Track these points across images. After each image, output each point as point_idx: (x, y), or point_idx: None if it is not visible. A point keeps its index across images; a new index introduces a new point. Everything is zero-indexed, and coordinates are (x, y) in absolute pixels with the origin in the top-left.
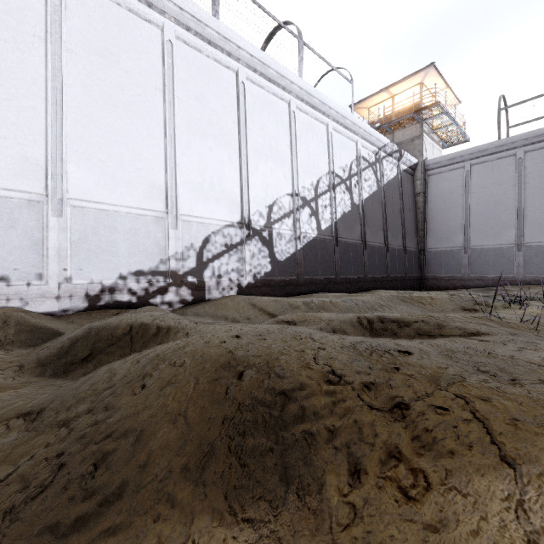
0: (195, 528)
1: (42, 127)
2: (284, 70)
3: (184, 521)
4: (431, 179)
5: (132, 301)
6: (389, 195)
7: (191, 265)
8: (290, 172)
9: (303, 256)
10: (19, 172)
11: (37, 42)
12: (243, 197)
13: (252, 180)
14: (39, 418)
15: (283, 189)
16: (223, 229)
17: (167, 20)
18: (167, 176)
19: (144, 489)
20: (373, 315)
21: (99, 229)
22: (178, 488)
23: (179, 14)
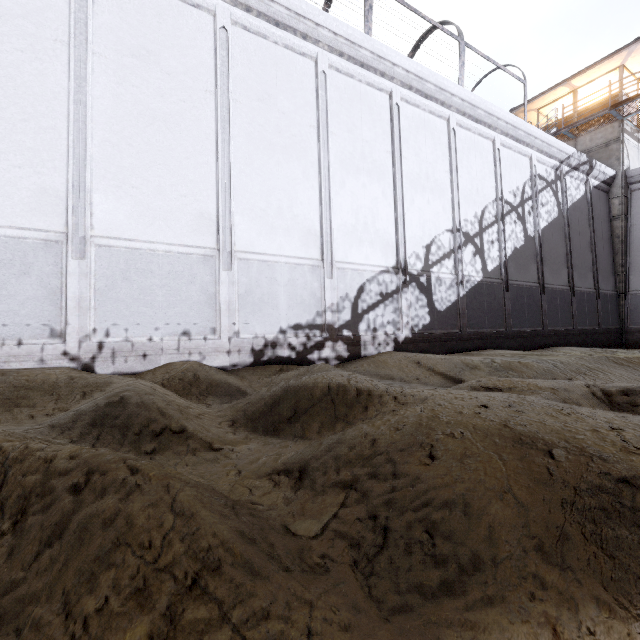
0: (583, 614)
1: (214, 181)
2: (443, 82)
3: (567, 605)
4: (636, 196)
5: (291, 356)
6: (574, 222)
7: (346, 317)
8: (449, 204)
9: (467, 304)
10: (196, 229)
11: (209, 97)
12: (399, 238)
13: (408, 217)
14: (306, 477)
15: (442, 224)
16: (377, 276)
17: (320, 50)
18: (321, 220)
19: (502, 564)
20: (608, 384)
21: (261, 282)
22: (542, 569)
23: (333, 40)
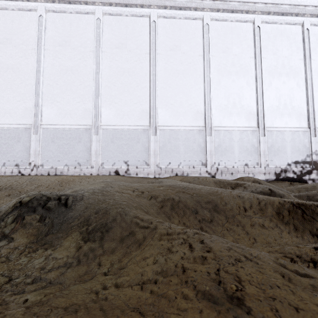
0: None
1: (254, 97)
2: None
3: None
4: None
5: (294, 177)
6: None
7: None
8: None
9: None
10: (248, 119)
11: (251, 60)
12: None
13: None
14: None
15: None
16: None
17: (305, 18)
18: (308, 107)
19: None
20: None
21: (277, 141)
22: None
23: (314, 10)
